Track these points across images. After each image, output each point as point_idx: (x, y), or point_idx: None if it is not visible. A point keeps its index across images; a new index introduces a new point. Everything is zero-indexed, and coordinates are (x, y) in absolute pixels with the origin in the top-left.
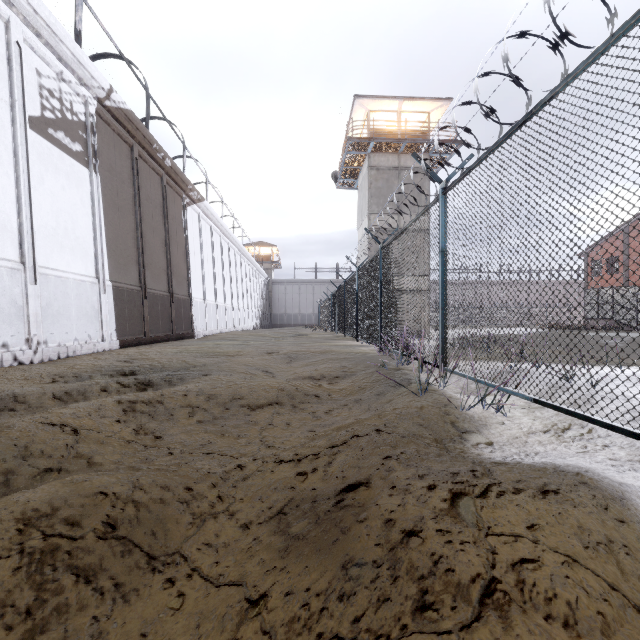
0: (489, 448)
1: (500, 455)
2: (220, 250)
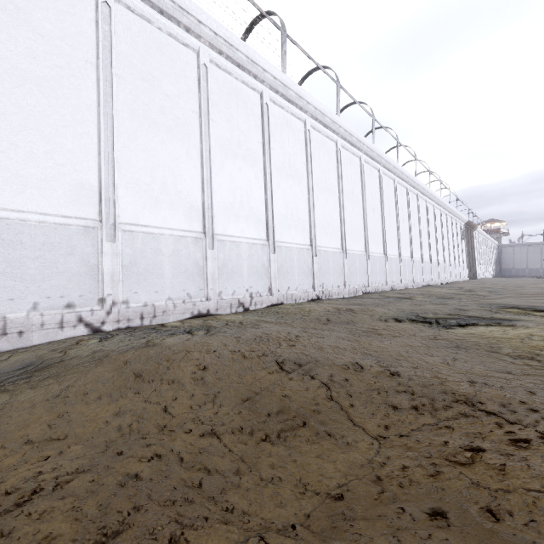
0: None
1: None
2: (479, 242)
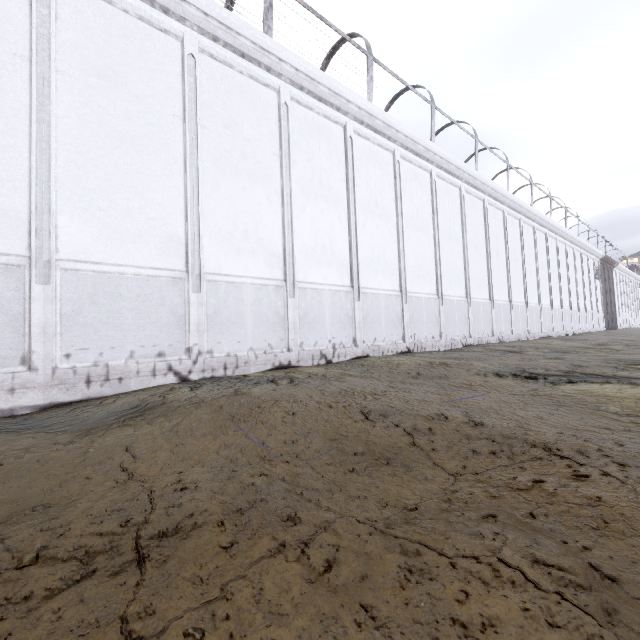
0: None
1: None
2: (621, 282)
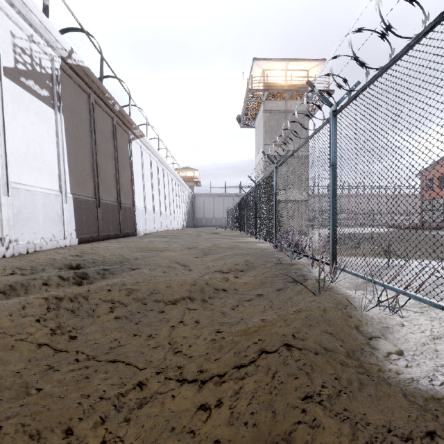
0: (402, 360)
1: (420, 373)
2: (157, 172)
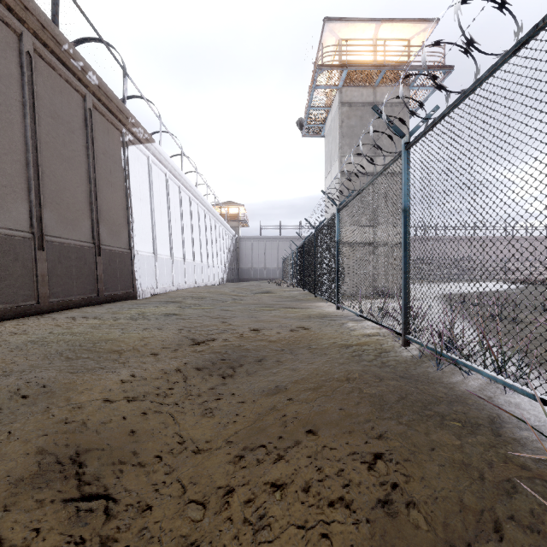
0: None
1: None
2: (179, 202)
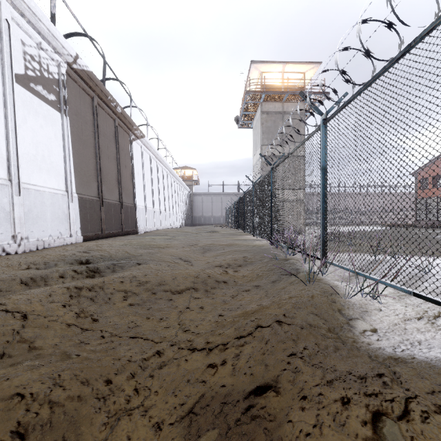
0: (375, 335)
1: (388, 344)
2: (156, 172)
